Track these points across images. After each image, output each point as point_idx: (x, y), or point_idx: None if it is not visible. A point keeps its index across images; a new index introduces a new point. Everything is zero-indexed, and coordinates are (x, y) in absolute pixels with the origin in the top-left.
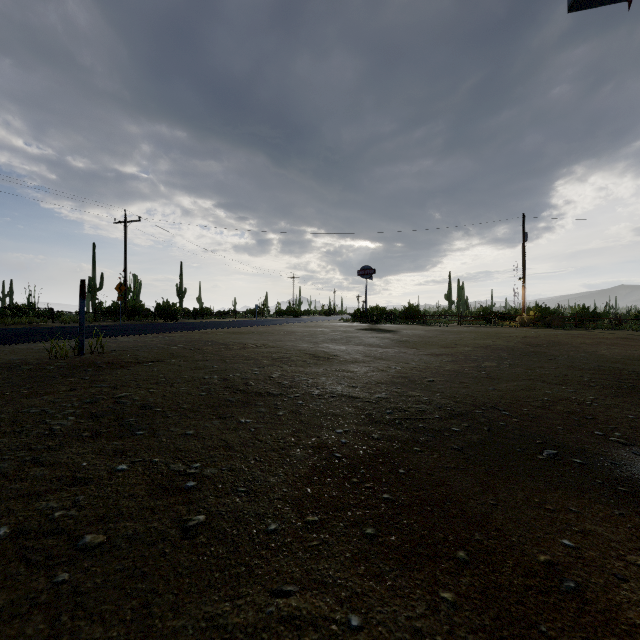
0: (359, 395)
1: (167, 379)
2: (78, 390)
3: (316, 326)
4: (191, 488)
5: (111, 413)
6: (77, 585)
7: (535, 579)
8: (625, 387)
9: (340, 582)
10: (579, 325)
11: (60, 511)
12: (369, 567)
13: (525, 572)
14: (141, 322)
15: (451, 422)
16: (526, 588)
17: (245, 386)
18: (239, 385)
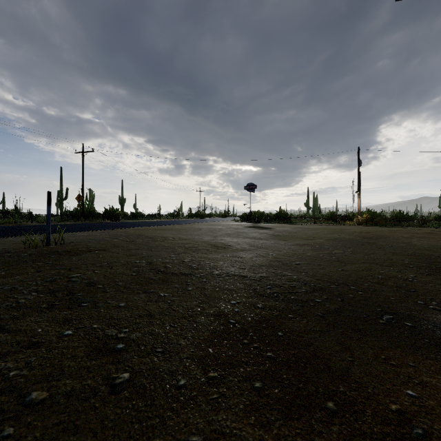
0: (247, 275)
1: (108, 263)
2: (42, 271)
3: (216, 225)
4: (120, 349)
5: (64, 289)
6: (19, 439)
7: (390, 427)
8: (434, 268)
9: (235, 432)
10: (397, 224)
11: (14, 371)
12: (258, 417)
13: (382, 420)
14: (94, 222)
15: (314, 295)
16: (384, 435)
17: (165, 268)
18: (160, 267)
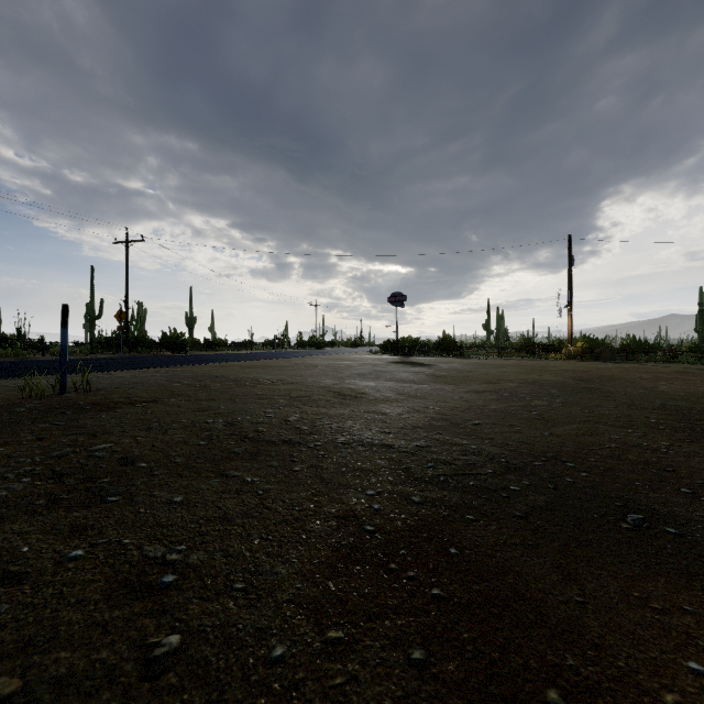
0: (393, 443)
1: (161, 424)
2: (46, 439)
3: (341, 359)
4: (168, 585)
5: (80, 471)
6: None
7: None
8: (699, 430)
9: None
10: (630, 358)
11: None
12: None
13: None
14: (145, 354)
15: (508, 478)
16: None
17: (255, 432)
18: (248, 431)
